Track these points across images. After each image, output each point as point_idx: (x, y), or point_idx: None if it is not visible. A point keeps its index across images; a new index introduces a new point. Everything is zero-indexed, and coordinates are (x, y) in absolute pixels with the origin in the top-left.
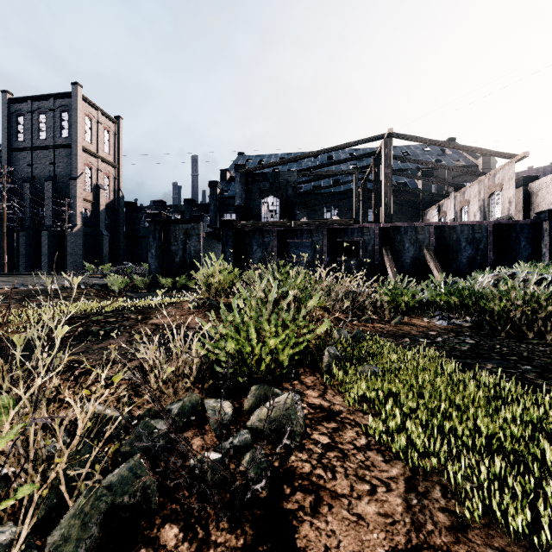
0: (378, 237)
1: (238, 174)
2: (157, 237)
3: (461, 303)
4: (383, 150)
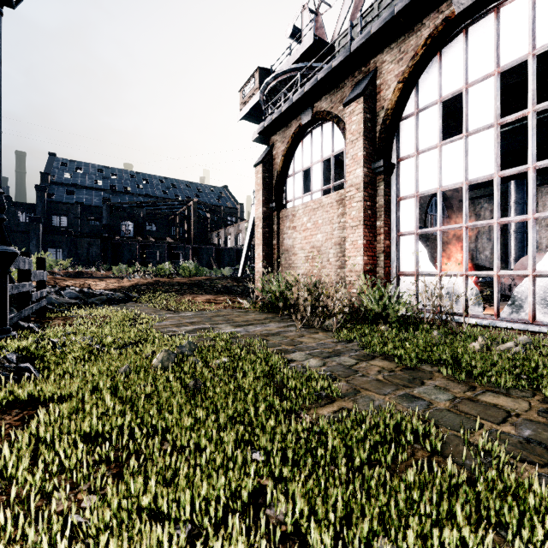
0: (192, 251)
1: (105, 205)
2: (69, 245)
3: (219, 274)
4: (193, 207)
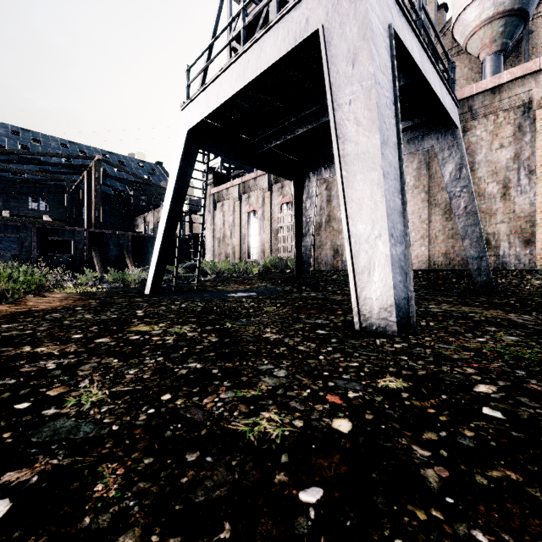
0: (88, 239)
1: None
2: None
3: (121, 279)
4: (94, 169)
